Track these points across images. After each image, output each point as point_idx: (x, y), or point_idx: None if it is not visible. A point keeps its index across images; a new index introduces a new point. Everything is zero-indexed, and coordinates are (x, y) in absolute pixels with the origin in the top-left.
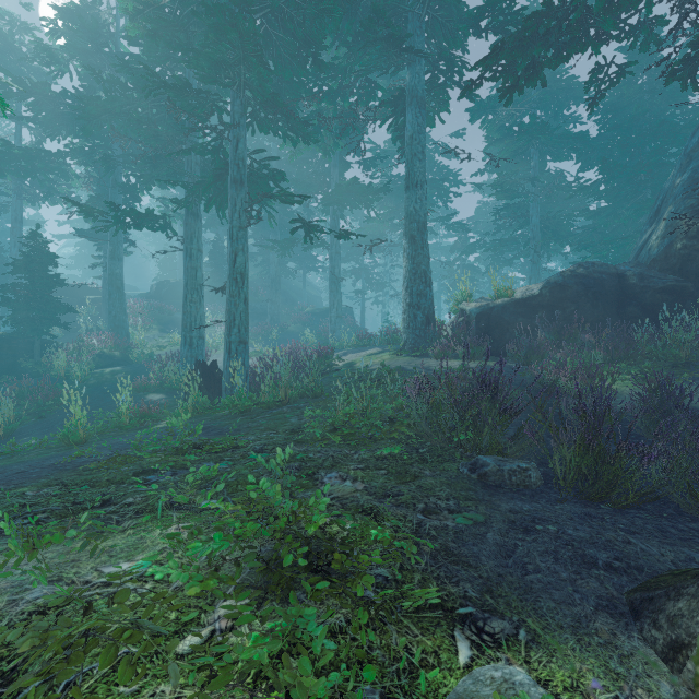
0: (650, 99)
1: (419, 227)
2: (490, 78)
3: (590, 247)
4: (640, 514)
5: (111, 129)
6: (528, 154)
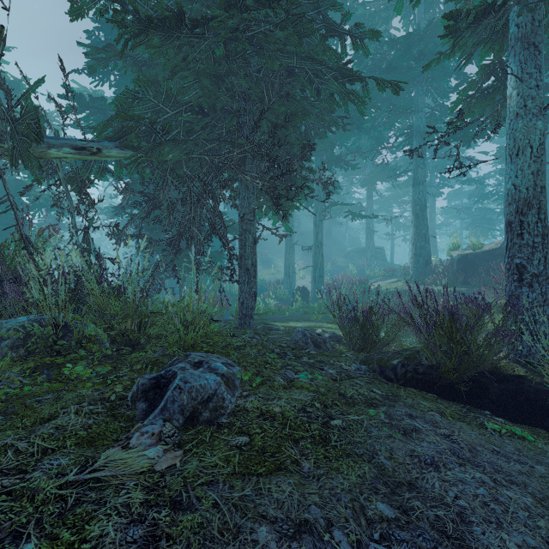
0: None
1: (421, 208)
2: (453, 141)
3: None
4: None
5: None
6: None
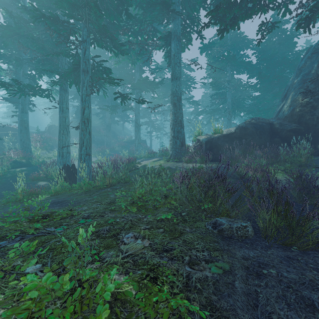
0: (278, 47)
1: (178, 99)
2: (214, 23)
3: (253, 112)
4: (316, 254)
5: (18, 42)
6: (225, 70)
